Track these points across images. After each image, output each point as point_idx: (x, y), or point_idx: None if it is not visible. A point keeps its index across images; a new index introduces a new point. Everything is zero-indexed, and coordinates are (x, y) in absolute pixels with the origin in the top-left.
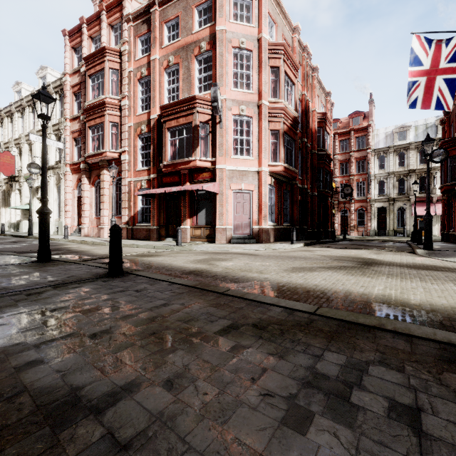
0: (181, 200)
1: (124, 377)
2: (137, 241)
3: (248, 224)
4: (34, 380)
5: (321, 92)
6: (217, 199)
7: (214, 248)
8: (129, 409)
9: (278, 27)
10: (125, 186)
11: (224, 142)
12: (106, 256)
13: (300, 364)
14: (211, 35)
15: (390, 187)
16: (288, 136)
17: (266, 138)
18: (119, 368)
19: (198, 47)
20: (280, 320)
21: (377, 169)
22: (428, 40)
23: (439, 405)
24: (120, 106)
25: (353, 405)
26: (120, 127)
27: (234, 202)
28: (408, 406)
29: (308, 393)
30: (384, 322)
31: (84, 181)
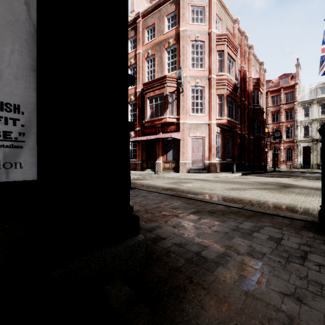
0: (156, 144)
1: (154, 224)
2: None
3: (201, 160)
4: None
5: (256, 62)
6: (180, 143)
7: (178, 175)
8: (161, 231)
9: (223, 22)
10: None
11: (185, 105)
12: None
13: (231, 224)
14: (176, 34)
15: (314, 130)
16: (230, 98)
17: (214, 100)
18: (151, 221)
19: (167, 42)
20: (222, 210)
21: (302, 117)
22: None
23: (292, 238)
24: None
25: (253, 236)
26: None
27: (191, 145)
28: (277, 238)
29: (234, 232)
30: (280, 213)
31: None
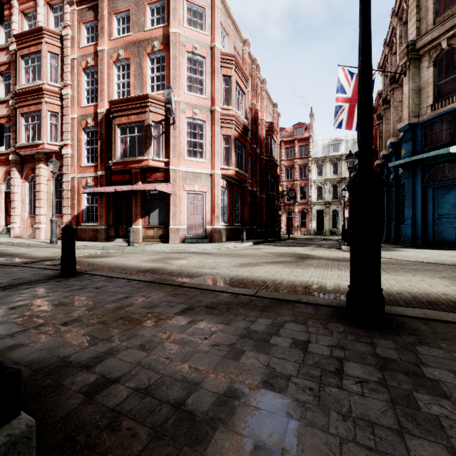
0: (132, 199)
1: (103, 347)
2: (82, 242)
3: (201, 225)
4: (22, 356)
5: (269, 102)
6: (171, 200)
7: (167, 248)
8: (113, 363)
9: (230, 38)
10: (68, 182)
11: (178, 144)
12: (49, 258)
13: (239, 327)
14: (165, 36)
15: (327, 192)
16: (239, 142)
17: (219, 143)
18: (97, 342)
19: (151, 45)
20: (227, 301)
21: (316, 176)
22: (350, 73)
23: (321, 339)
24: (60, 95)
25: (271, 344)
26: (60, 118)
27: (187, 203)
28: (303, 341)
29: (243, 341)
30: (302, 297)
31: (14, 174)
